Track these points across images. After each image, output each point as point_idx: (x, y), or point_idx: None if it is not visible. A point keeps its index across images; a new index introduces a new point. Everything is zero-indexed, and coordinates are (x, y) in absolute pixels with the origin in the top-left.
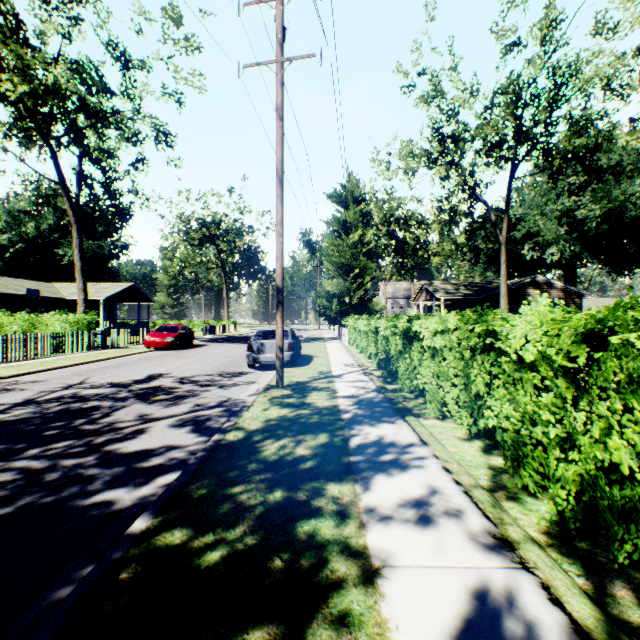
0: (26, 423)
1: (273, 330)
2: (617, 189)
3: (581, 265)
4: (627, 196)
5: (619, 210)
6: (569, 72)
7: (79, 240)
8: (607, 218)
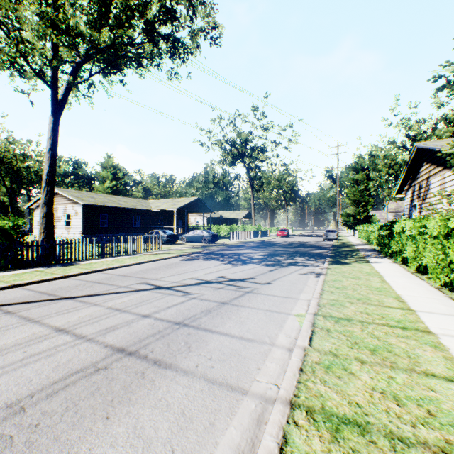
0: (295, 243)
1: (330, 230)
2: None
3: None
4: None
5: None
6: None
7: (253, 200)
8: None
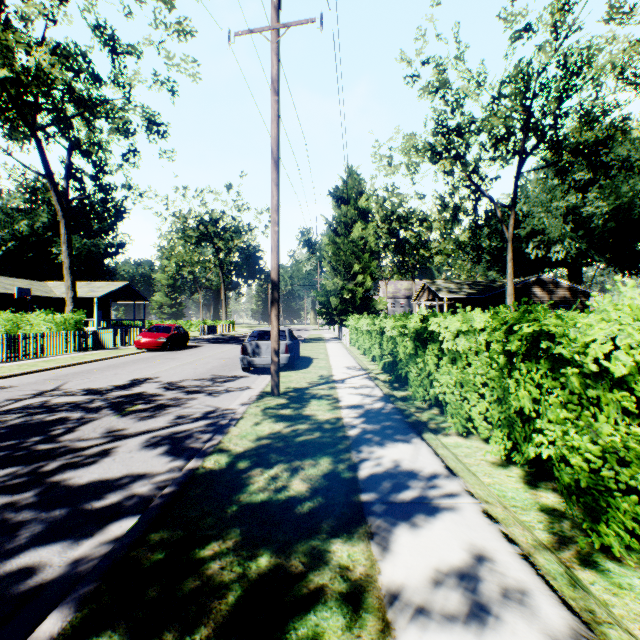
0: None
1: (269, 330)
2: (626, 185)
3: (587, 264)
4: (636, 192)
5: (627, 207)
6: (581, 59)
7: (67, 236)
8: (615, 215)
